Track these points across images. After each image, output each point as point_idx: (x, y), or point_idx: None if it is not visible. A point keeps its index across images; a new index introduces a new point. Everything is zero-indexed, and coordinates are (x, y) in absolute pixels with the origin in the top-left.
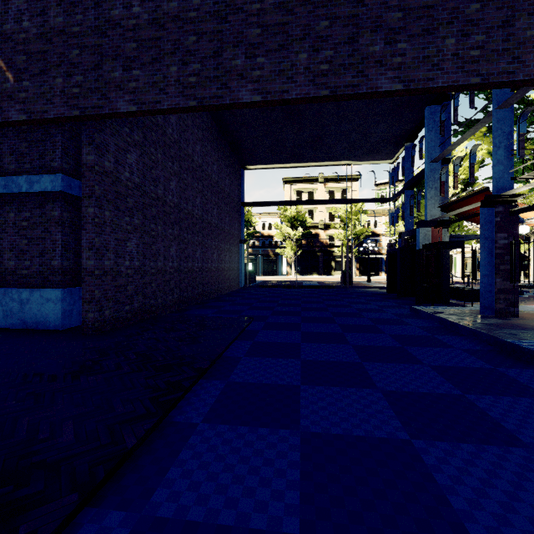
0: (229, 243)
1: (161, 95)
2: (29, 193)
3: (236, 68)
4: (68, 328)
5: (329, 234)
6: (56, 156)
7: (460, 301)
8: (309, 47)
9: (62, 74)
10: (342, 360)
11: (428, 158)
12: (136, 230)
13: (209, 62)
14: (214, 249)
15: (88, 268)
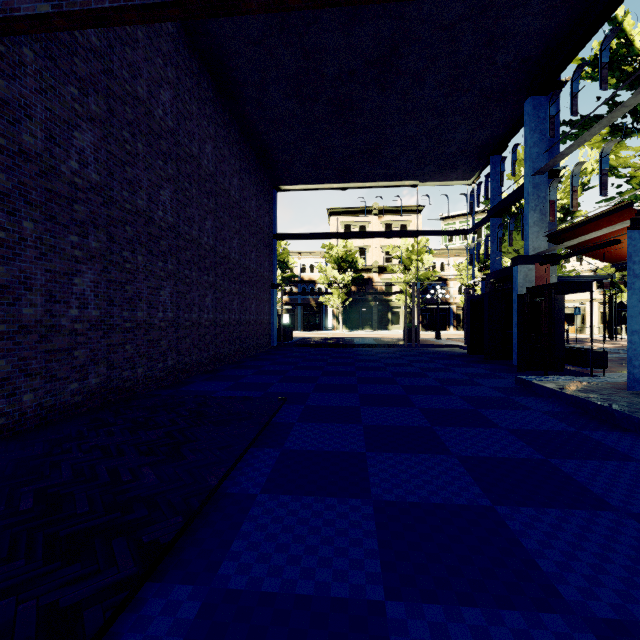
0: (256, 287)
1: None
2: None
3: None
4: None
5: (385, 278)
6: None
7: (578, 367)
8: None
9: None
10: (454, 502)
11: (530, 169)
12: (93, 259)
13: None
14: (233, 295)
15: None
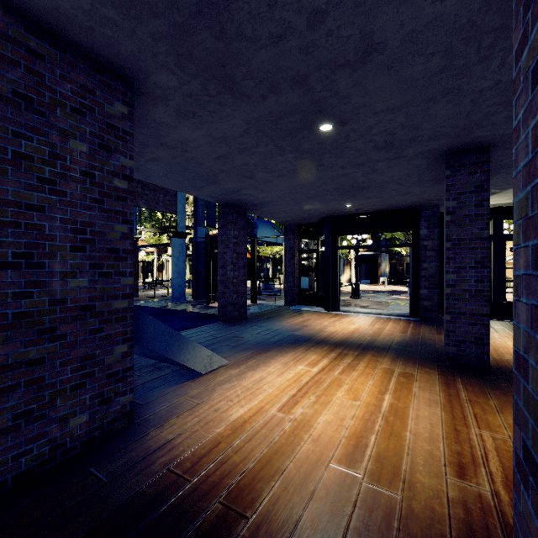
0: None
1: None
2: None
3: None
4: None
5: None
6: None
7: None
8: None
9: None
10: None
11: None
12: None
13: None
14: None
15: None
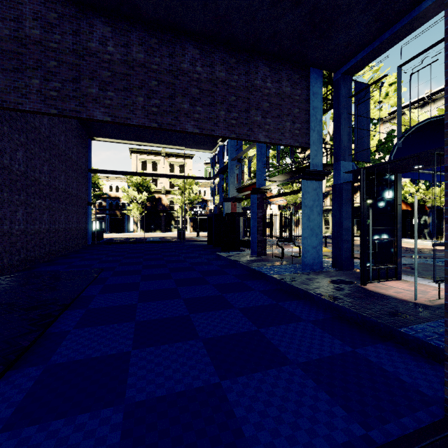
0: (76, 205)
1: (23, 99)
2: None
3: (92, 95)
4: None
5: (170, 198)
6: None
7: (245, 248)
8: (144, 95)
9: None
10: (166, 288)
11: (230, 157)
12: None
13: (68, 85)
14: (61, 212)
15: None
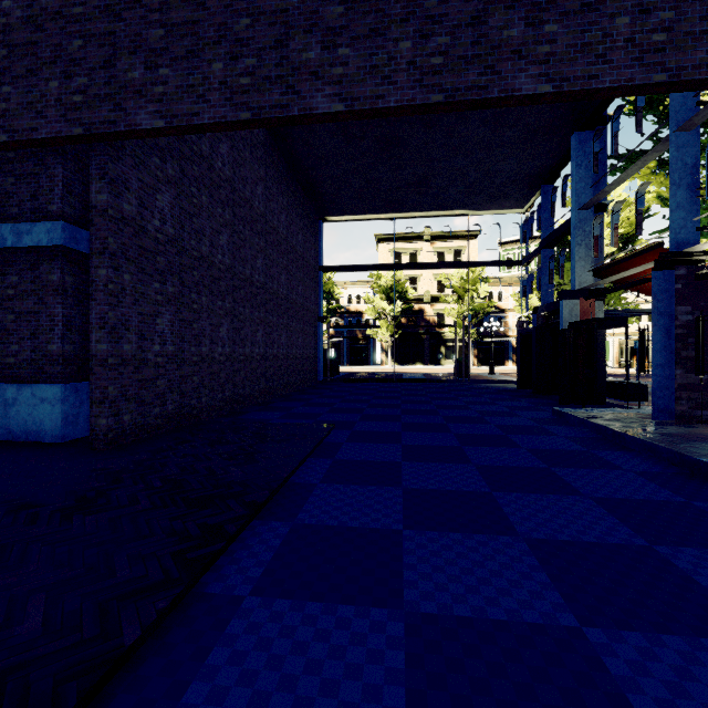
0: (302, 321)
1: (200, 104)
2: (17, 249)
3: (308, 64)
4: (71, 439)
5: (437, 309)
6: (54, 196)
7: (620, 401)
8: (414, 32)
9: (59, 75)
10: (463, 489)
11: (576, 204)
12: (170, 302)
13: (268, 56)
14: (281, 330)
15: (99, 354)
